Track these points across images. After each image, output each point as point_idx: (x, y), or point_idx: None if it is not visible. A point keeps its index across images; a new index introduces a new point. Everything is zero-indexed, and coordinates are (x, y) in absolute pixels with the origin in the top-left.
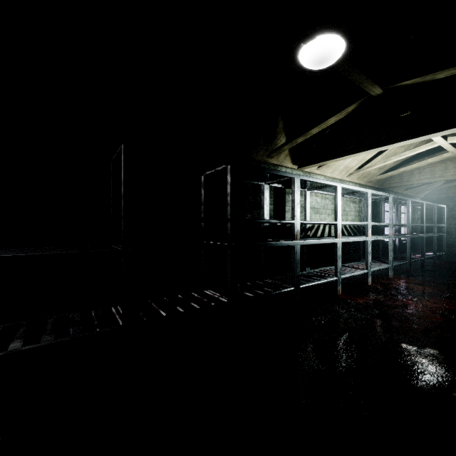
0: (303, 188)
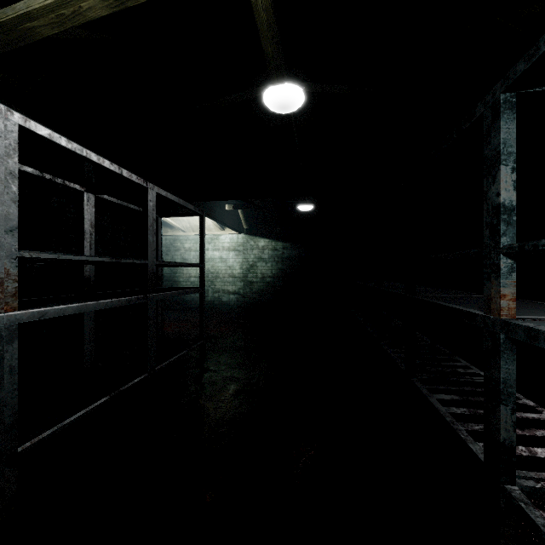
0: None
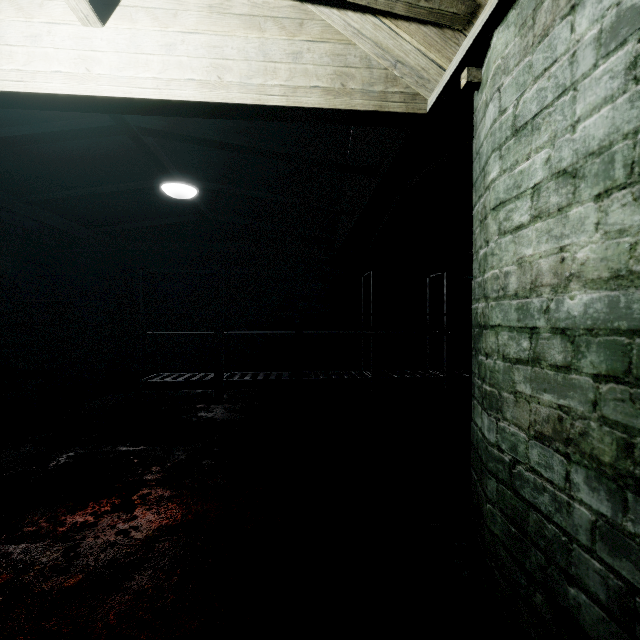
0: None
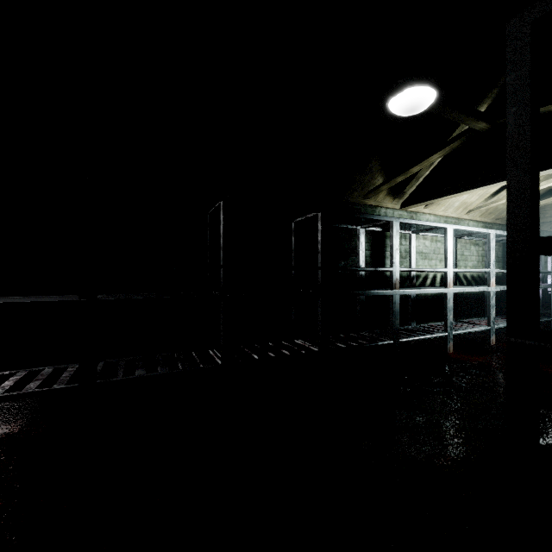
0: (406, 230)
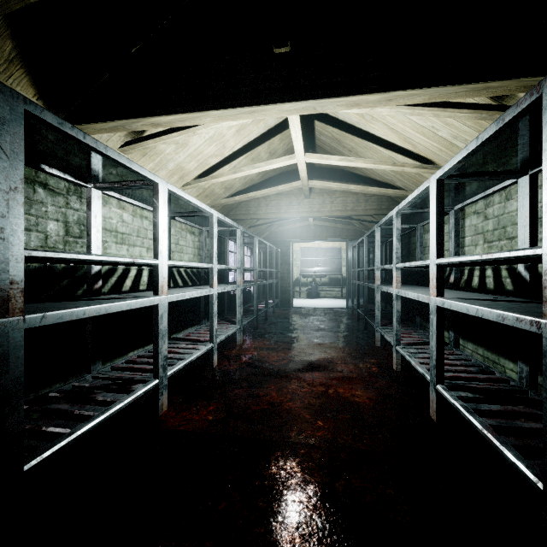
0: (81, 179)
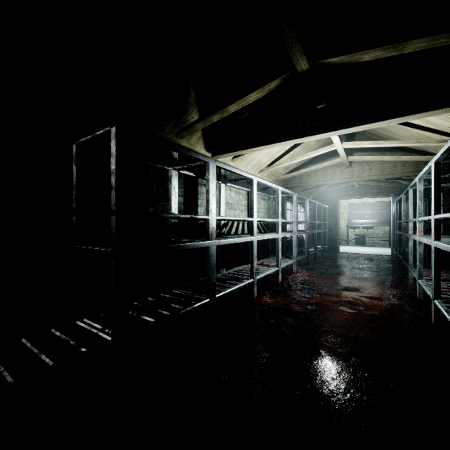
0: (217, 180)
